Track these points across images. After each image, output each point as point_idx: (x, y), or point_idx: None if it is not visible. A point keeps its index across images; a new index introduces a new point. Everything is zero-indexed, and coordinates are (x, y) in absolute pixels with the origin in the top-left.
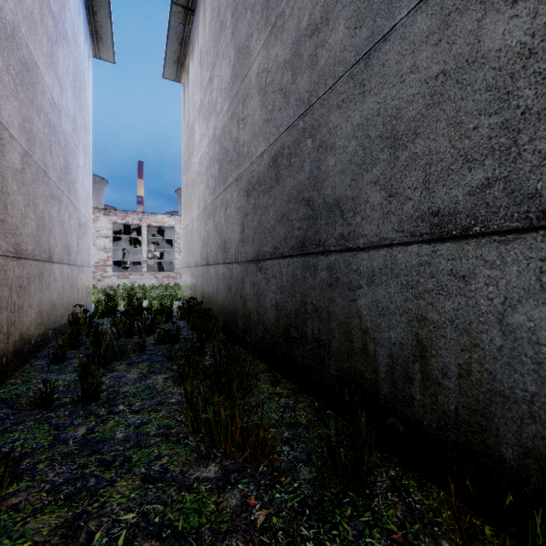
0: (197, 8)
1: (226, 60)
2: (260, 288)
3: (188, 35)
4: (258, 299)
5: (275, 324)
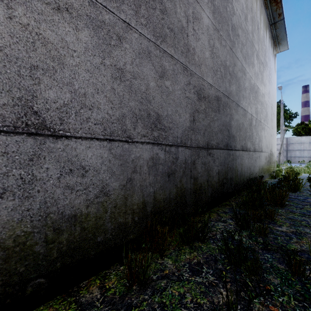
0: None
1: None
2: (210, 166)
3: None
4: (208, 173)
5: (218, 182)
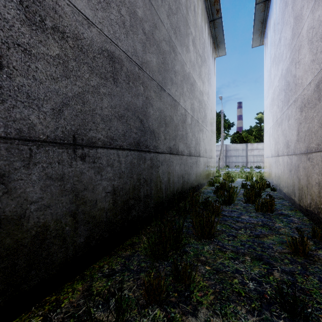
0: None
1: None
2: (83, 181)
3: None
4: (76, 197)
5: (112, 208)
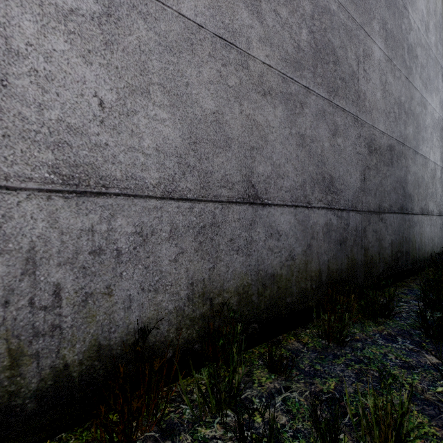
0: None
1: None
2: (382, 234)
3: None
4: (380, 243)
5: (391, 255)
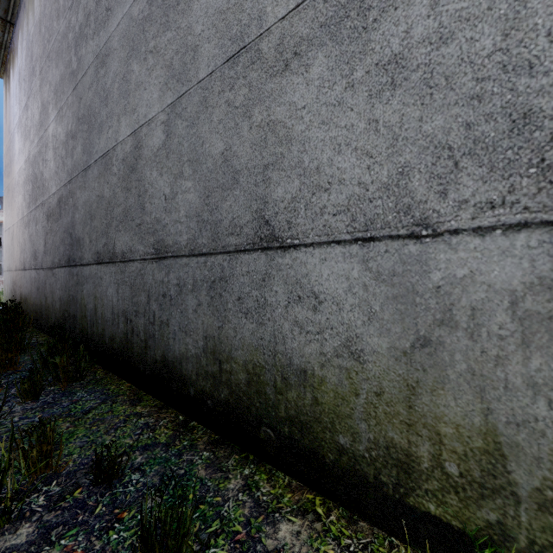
0: (17, 27)
1: (36, 103)
2: (53, 288)
3: (10, 41)
4: (52, 296)
5: (59, 311)
